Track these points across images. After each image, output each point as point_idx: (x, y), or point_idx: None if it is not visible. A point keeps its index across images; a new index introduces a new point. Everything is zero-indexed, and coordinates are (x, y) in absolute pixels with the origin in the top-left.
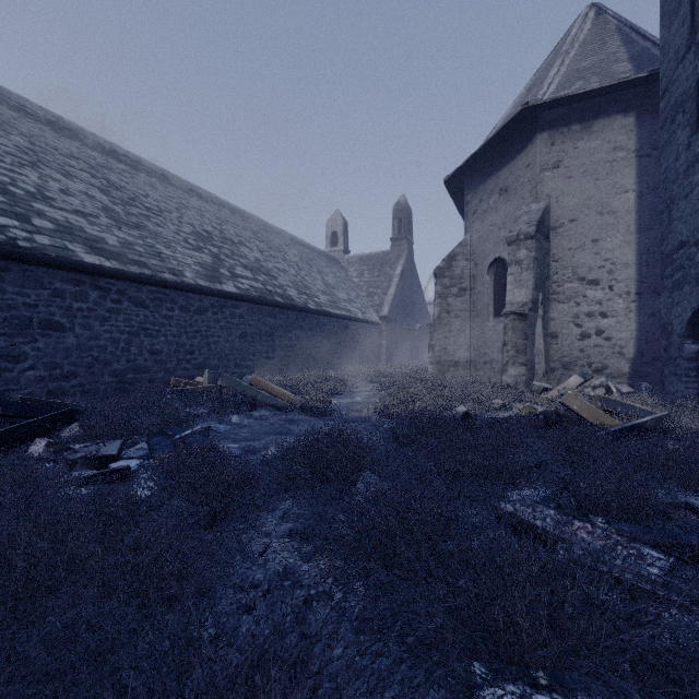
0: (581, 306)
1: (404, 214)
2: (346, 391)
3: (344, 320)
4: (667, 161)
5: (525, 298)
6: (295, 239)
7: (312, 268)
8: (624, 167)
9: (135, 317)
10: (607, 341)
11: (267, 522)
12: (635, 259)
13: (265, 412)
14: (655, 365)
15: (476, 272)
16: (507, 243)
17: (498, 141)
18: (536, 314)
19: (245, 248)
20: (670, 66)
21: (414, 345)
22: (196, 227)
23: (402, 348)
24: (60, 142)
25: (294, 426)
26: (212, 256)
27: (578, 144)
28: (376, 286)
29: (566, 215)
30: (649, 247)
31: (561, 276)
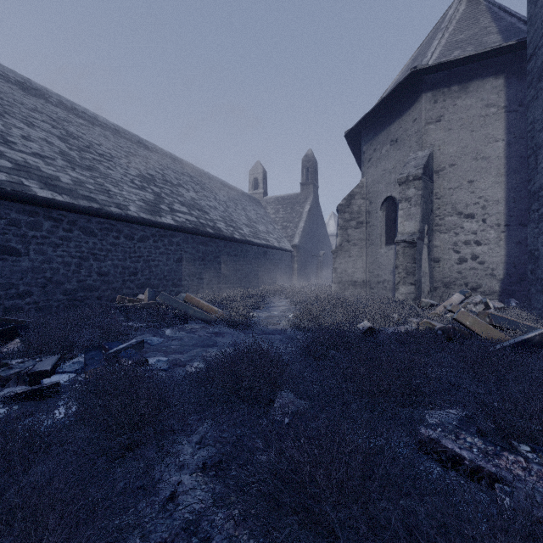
0: (459, 235)
1: (311, 164)
2: (265, 306)
3: (263, 248)
4: (534, 113)
5: (414, 229)
6: (224, 183)
7: (238, 206)
8: (495, 121)
9: (85, 244)
10: (481, 264)
11: (182, 450)
12: (504, 197)
13: (196, 325)
14: (521, 284)
15: (371, 208)
16: (398, 183)
17: (390, 100)
18: (423, 242)
19: (182, 189)
20: (536, 33)
21: (319, 268)
22: (141, 171)
23: (309, 271)
24: (27, 99)
25: (219, 338)
26: (154, 194)
27: (456, 102)
28: (289, 221)
29: (446, 161)
30: (516, 187)
31: (443, 211)
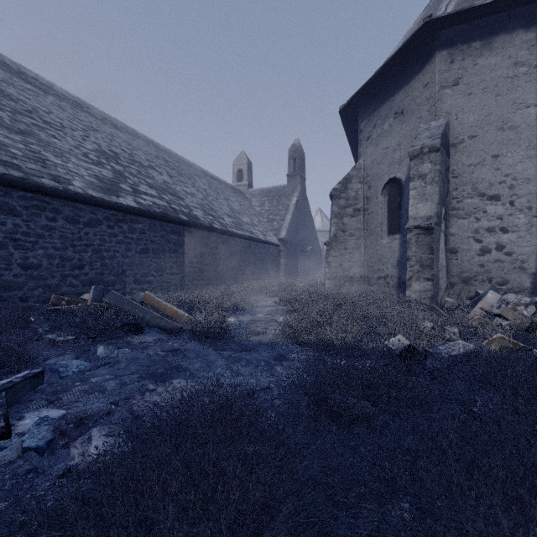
0: (481, 221)
1: (298, 154)
2: (248, 306)
3: (247, 240)
4: None
5: (430, 212)
6: (206, 172)
7: (220, 195)
8: (525, 82)
9: (1, 225)
10: (508, 256)
11: None
12: (536, 174)
13: (150, 336)
14: None
15: (370, 193)
16: (409, 157)
17: (394, 65)
18: (440, 228)
19: (154, 171)
20: None
21: (306, 264)
22: (101, 147)
23: (297, 266)
24: None
25: (177, 359)
26: (114, 172)
27: (478, 61)
28: (275, 214)
29: (466, 132)
30: None
31: (461, 192)
